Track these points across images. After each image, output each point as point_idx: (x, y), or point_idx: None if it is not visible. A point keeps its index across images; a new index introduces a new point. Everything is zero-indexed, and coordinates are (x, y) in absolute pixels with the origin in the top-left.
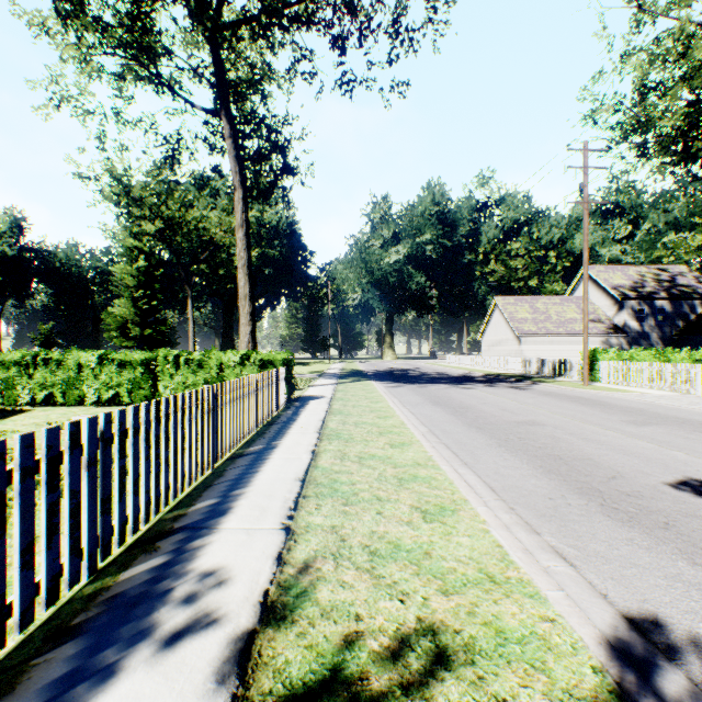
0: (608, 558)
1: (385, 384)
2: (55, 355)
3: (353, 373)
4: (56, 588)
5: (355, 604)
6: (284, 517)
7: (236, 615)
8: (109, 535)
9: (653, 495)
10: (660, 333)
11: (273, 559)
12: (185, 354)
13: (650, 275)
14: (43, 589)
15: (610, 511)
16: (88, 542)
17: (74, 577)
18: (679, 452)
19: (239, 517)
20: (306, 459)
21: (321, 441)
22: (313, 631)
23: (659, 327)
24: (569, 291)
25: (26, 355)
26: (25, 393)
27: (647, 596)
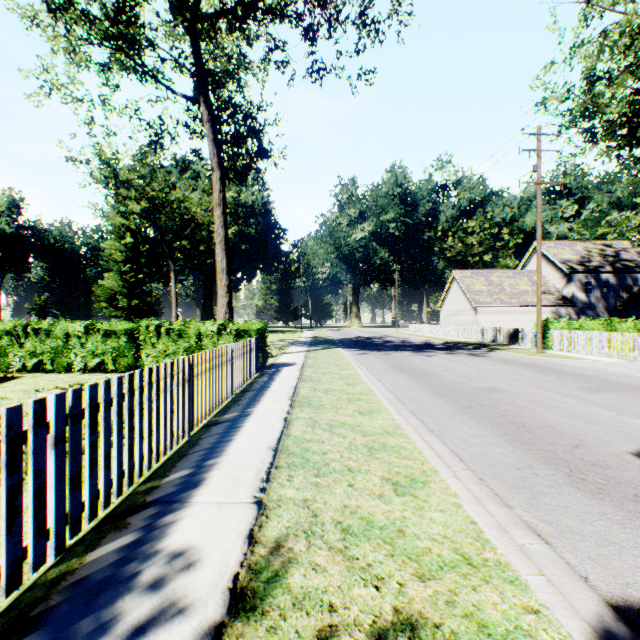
0: (583, 535)
1: (352, 351)
2: (44, 325)
3: (323, 341)
4: (18, 573)
5: (329, 592)
6: (256, 489)
7: (203, 605)
8: (78, 512)
9: (618, 464)
10: (606, 304)
11: (244, 538)
12: (166, 324)
13: (596, 251)
14: (3, 576)
15: (578, 482)
16: (54, 521)
17: (38, 559)
18: (636, 419)
19: (212, 489)
20: (279, 426)
21: (293, 408)
22: (284, 625)
23: (605, 298)
24: (521, 265)
25: (18, 325)
26: (17, 360)
27: (629, 579)
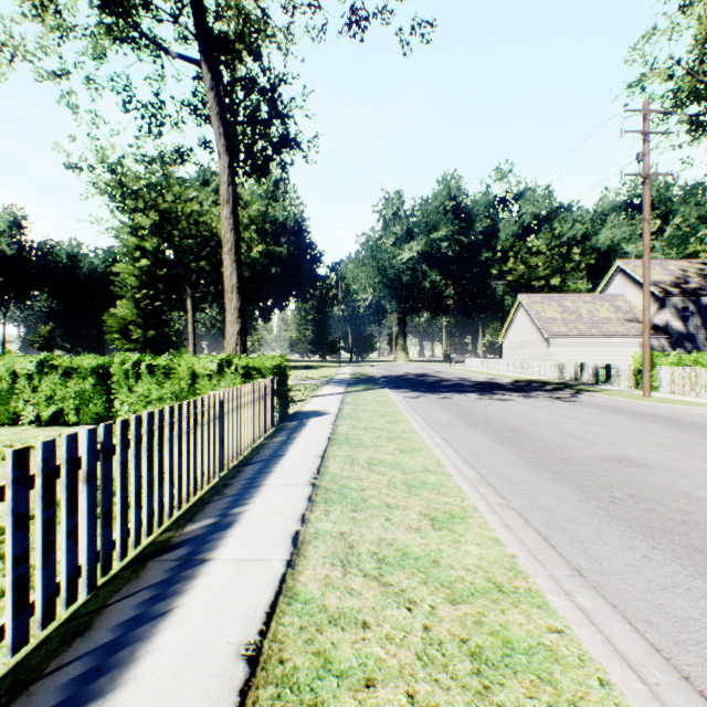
0: None
1: (402, 393)
2: None
3: (364, 379)
4: None
5: None
6: None
7: None
8: None
9: None
10: None
11: None
12: (147, 360)
13: (694, 270)
14: None
15: None
16: None
17: None
18: None
19: None
20: (278, 562)
21: (313, 507)
22: None
23: (706, 327)
24: (600, 288)
25: None
26: None
27: None
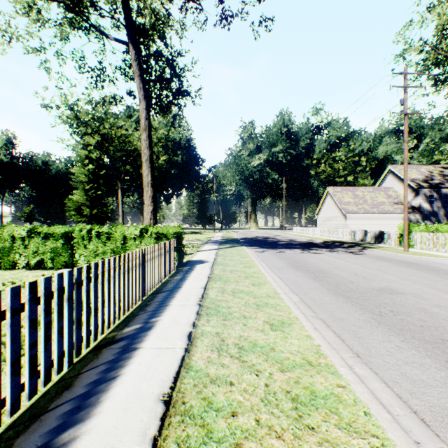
0: None
1: (253, 249)
2: None
3: (230, 240)
4: None
5: None
6: None
7: None
8: None
9: None
10: (445, 212)
11: None
12: (96, 228)
13: (437, 172)
14: None
15: None
16: None
17: None
18: None
19: None
20: (180, 349)
21: (200, 318)
22: None
23: (444, 208)
24: (378, 183)
25: None
26: None
27: None
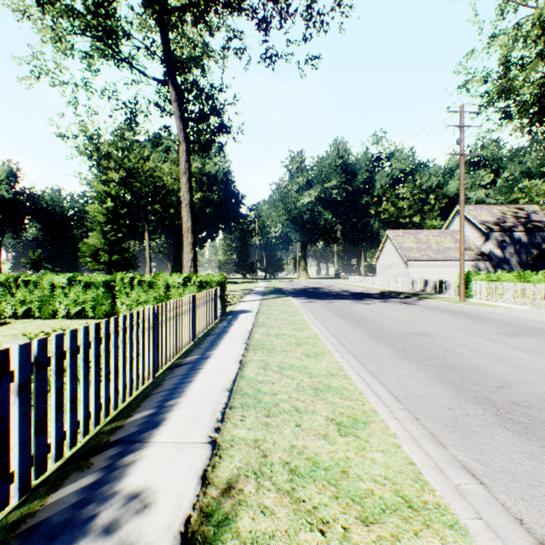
0: (514, 475)
1: (301, 300)
2: (33, 278)
3: (275, 291)
4: None
5: (276, 537)
6: (211, 429)
7: None
8: (43, 454)
9: (540, 405)
10: (518, 259)
11: (198, 479)
12: (138, 277)
13: (510, 213)
14: None
15: (506, 422)
16: (18, 464)
17: (1, 502)
18: None
19: (171, 429)
20: (234, 368)
21: (248, 351)
22: None
23: (517, 254)
24: (446, 225)
25: (10, 278)
26: (9, 308)
27: None
